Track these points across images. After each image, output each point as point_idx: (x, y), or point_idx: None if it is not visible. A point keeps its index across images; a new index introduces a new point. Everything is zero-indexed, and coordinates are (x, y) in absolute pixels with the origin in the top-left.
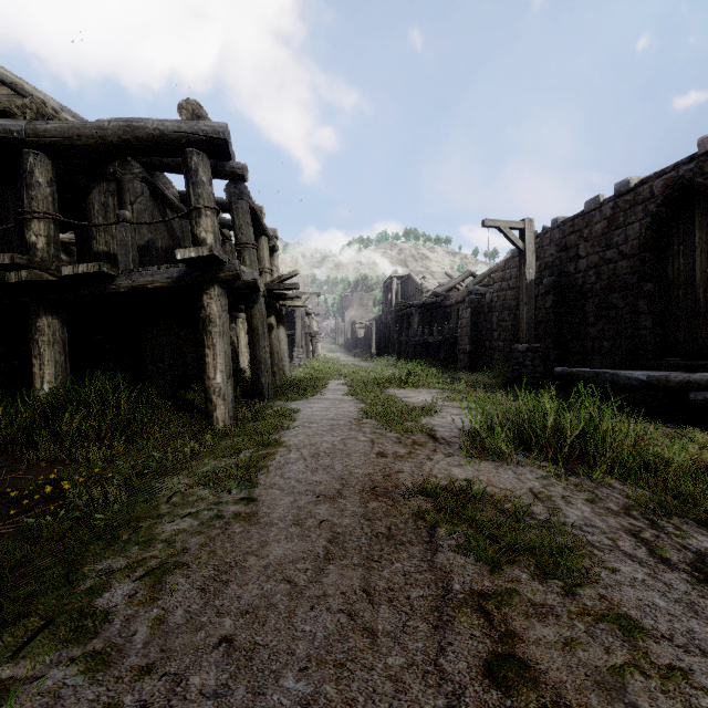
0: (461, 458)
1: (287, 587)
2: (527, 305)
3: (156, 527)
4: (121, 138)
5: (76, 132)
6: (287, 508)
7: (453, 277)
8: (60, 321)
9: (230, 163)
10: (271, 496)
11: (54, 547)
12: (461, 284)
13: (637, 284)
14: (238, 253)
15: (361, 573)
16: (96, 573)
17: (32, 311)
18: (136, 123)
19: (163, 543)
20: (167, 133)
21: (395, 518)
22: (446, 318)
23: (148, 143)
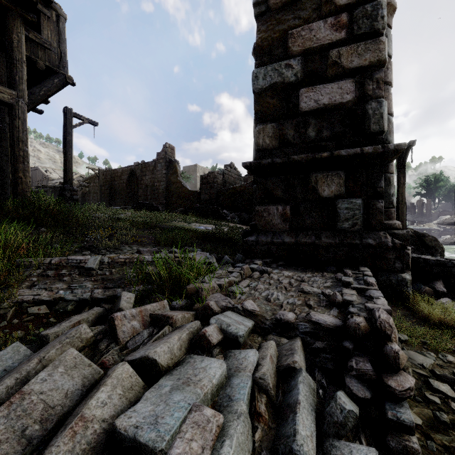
0: None
1: None
2: (100, 192)
3: None
4: None
5: None
6: None
7: None
8: None
9: None
10: None
11: None
12: (74, 179)
13: (126, 190)
14: None
15: None
16: None
17: None
18: None
19: None
20: None
21: None
22: None
23: None
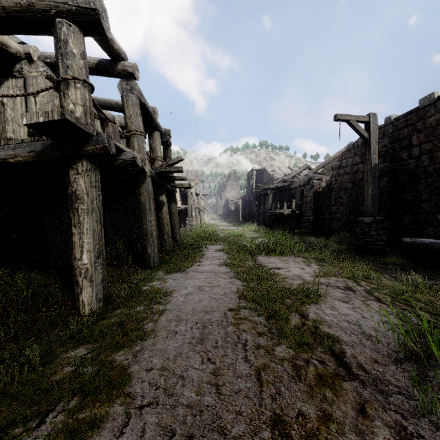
0: None
1: None
2: (371, 185)
3: None
4: None
5: None
6: None
7: (293, 169)
8: None
9: (122, 62)
10: None
11: None
12: (299, 174)
13: None
14: (128, 140)
15: None
16: None
17: None
18: None
19: None
20: (35, 2)
21: None
22: (291, 196)
23: (17, 13)
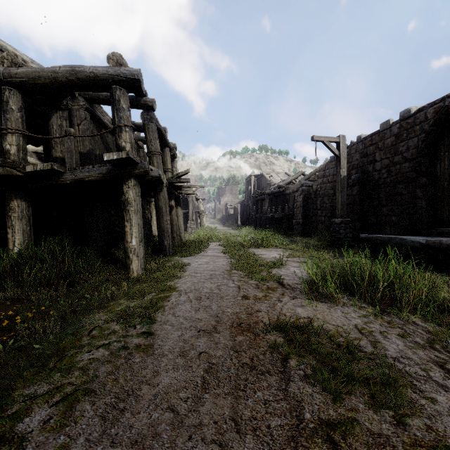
0: (303, 300)
1: (169, 417)
2: (341, 193)
3: (76, 356)
4: (67, 79)
5: (37, 74)
6: (175, 341)
7: (290, 175)
8: (26, 203)
9: (144, 98)
10: (164, 331)
11: (0, 370)
12: (296, 180)
13: (416, 179)
14: (149, 158)
15: (230, 402)
16: (23, 398)
17: (7, 196)
18: (78, 68)
19: (79, 371)
20: (99, 75)
21: (256, 350)
22: (286, 201)
23: (86, 82)
